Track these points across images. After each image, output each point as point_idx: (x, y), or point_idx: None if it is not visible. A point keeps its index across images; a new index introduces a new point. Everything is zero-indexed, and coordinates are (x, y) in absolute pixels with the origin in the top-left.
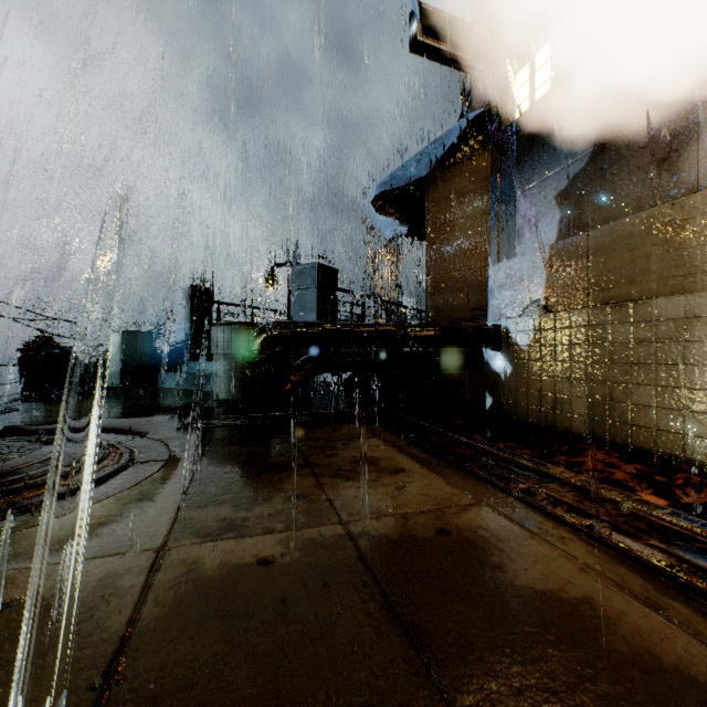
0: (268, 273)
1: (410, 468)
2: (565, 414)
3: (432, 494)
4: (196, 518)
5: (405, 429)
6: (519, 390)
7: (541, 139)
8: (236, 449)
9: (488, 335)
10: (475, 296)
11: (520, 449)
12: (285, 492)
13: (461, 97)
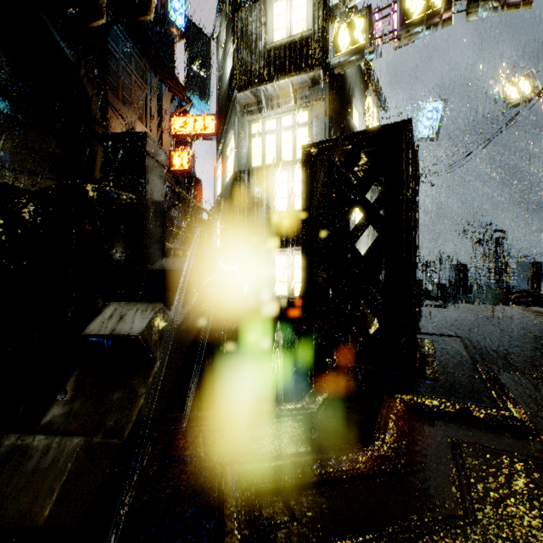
0: (479, 237)
1: None
2: None
3: None
4: None
5: None
6: None
7: None
8: None
9: None
10: None
11: None
12: None
13: None
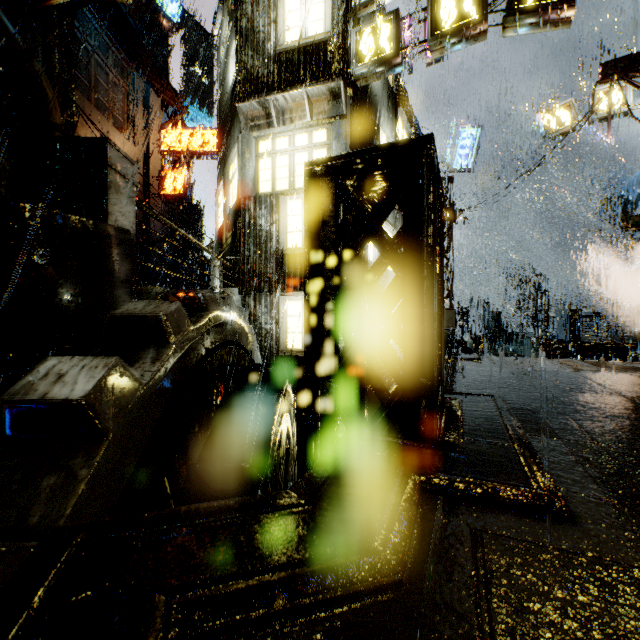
0: (518, 282)
1: None
2: None
3: None
4: None
5: None
6: None
7: None
8: None
9: None
10: None
11: None
12: None
13: None
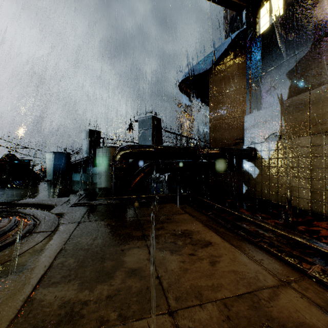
0: (129, 125)
1: (215, 242)
2: (294, 197)
3: (240, 271)
4: (43, 301)
5: (205, 208)
6: (264, 183)
7: (277, 42)
8: (100, 222)
9: (246, 152)
10: (236, 132)
11: (270, 218)
12: (124, 266)
13: (224, 35)
